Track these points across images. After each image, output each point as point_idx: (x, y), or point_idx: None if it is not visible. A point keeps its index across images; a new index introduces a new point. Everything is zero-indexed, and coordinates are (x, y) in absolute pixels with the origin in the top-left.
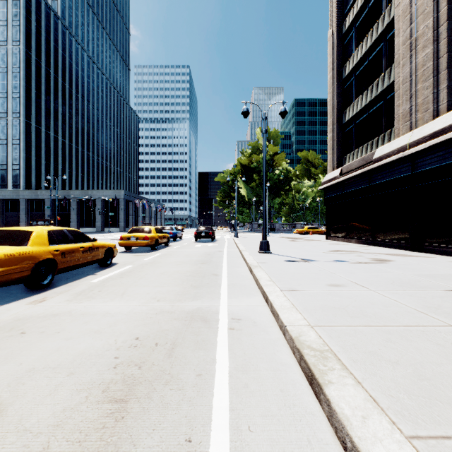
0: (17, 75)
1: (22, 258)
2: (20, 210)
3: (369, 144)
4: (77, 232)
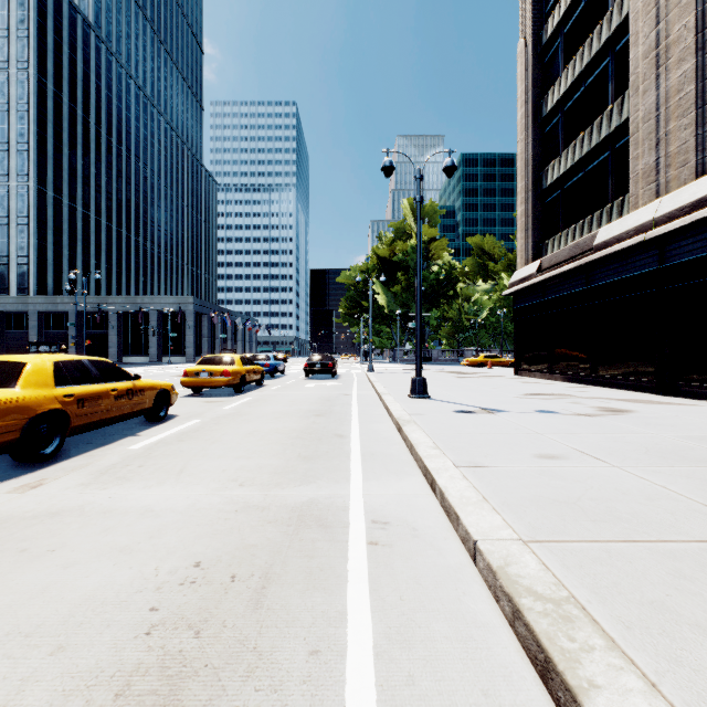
0: (24, 115)
1: (5, 409)
2: (28, 328)
3: (587, 221)
4: (107, 363)
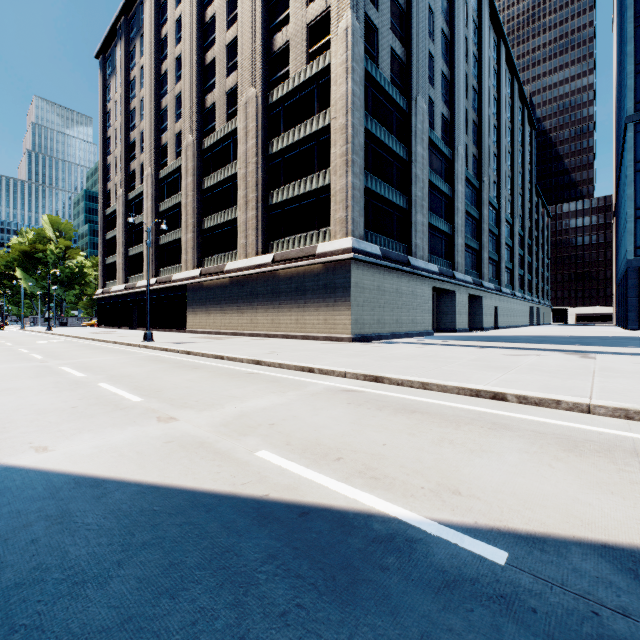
0: None
1: None
2: None
3: (113, 282)
4: None
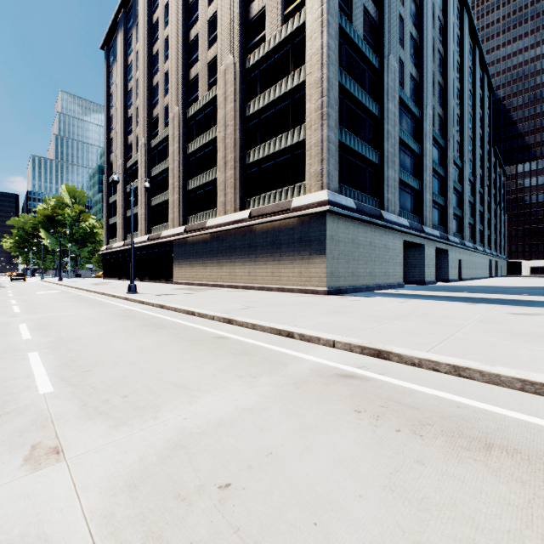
0: None
1: None
2: None
3: (115, 240)
4: None
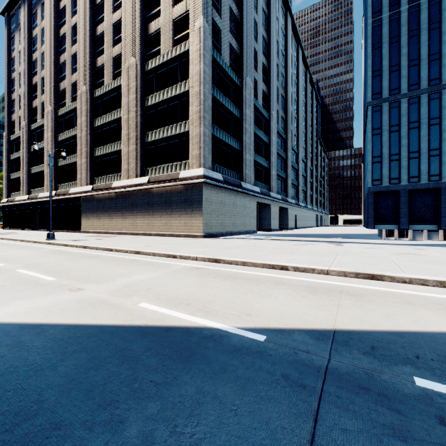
0: None
1: None
2: None
3: (17, 193)
4: None
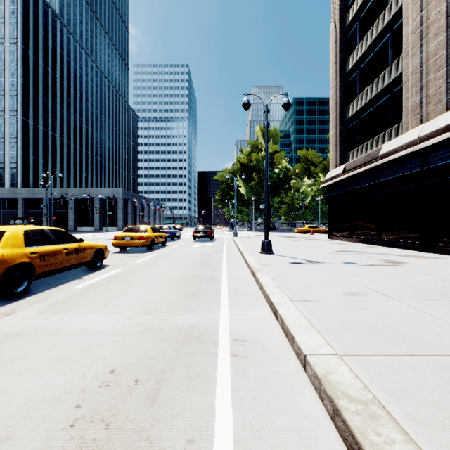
0: (14, 72)
1: None
2: (17, 208)
3: (375, 140)
4: (61, 231)
